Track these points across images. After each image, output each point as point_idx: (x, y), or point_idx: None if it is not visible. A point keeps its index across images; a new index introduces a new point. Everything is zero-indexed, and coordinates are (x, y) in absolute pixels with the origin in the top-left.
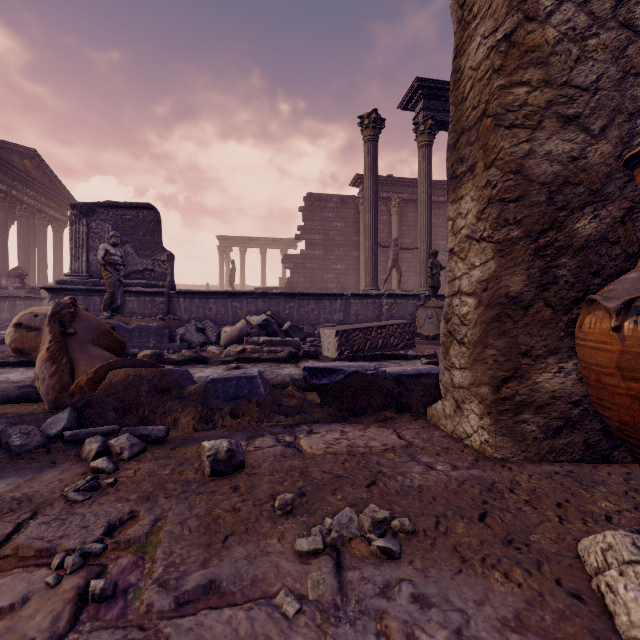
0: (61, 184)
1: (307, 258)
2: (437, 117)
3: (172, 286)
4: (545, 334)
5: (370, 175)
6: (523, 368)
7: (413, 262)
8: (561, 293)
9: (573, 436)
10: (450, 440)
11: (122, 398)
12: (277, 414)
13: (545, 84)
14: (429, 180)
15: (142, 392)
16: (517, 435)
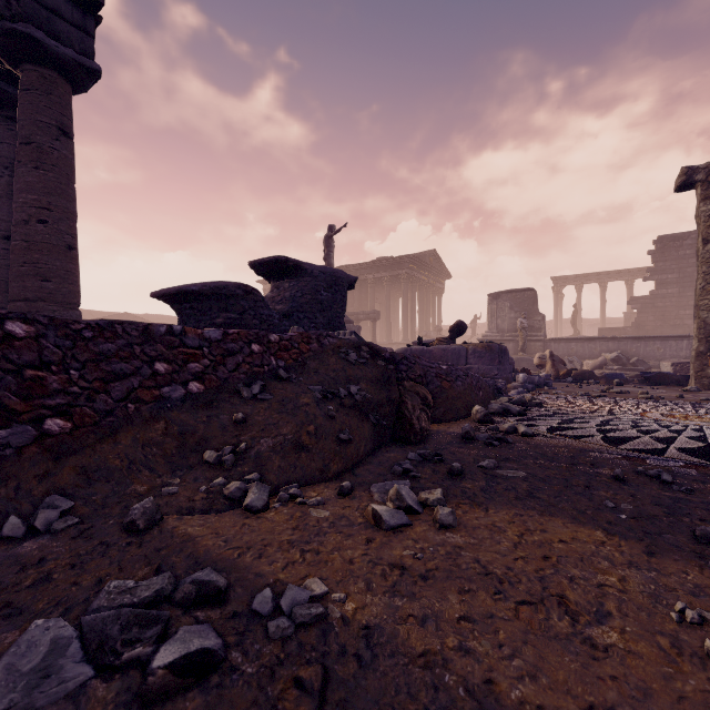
0: (444, 265)
1: (657, 298)
2: None
3: (545, 335)
4: None
5: None
6: (704, 368)
7: None
8: None
9: None
10: None
11: (581, 376)
12: (630, 383)
13: None
14: None
15: (586, 375)
16: (701, 384)
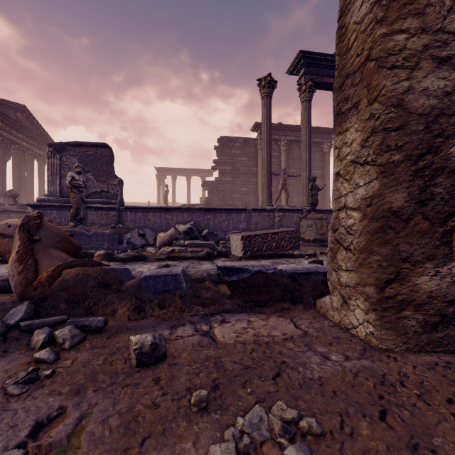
0: (44, 130)
1: (220, 183)
2: (315, 79)
3: (121, 203)
4: (423, 243)
5: (266, 122)
6: (403, 272)
7: (296, 186)
8: (437, 208)
9: (448, 330)
10: (338, 329)
11: (72, 292)
12: (196, 305)
13: (421, 31)
14: (309, 125)
15: (88, 287)
16: (399, 329)
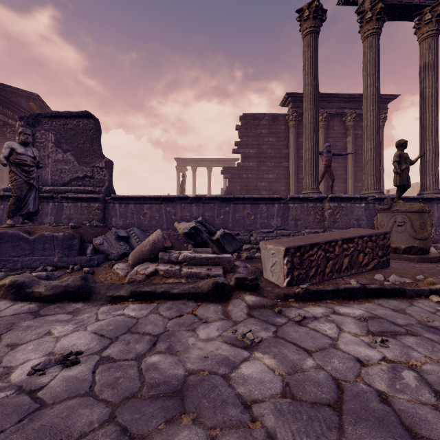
0: None
1: (243, 169)
2: (387, 0)
3: (109, 192)
4: None
5: (310, 70)
6: None
7: (338, 170)
8: None
9: None
10: None
11: None
12: None
13: None
14: (377, 71)
15: None
16: None
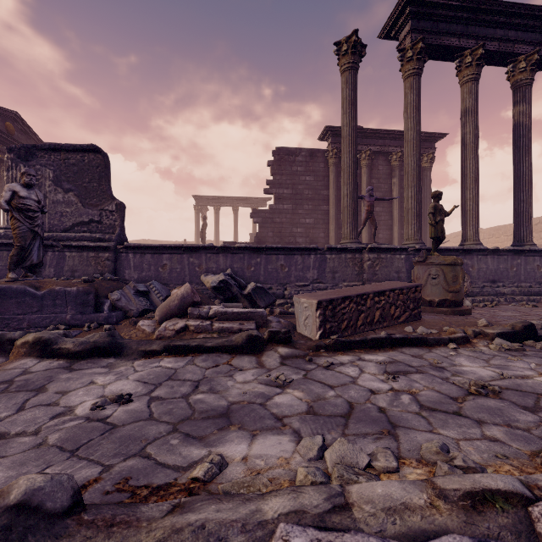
0: None
1: (276, 212)
2: (428, 40)
3: (121, 240)
4: None
5: (349, 109)
6: None
7: (383, 215)
8: None
9: None
10: None
11: None
12: None
13: None
14: (418, 114)
15: None
16: None
